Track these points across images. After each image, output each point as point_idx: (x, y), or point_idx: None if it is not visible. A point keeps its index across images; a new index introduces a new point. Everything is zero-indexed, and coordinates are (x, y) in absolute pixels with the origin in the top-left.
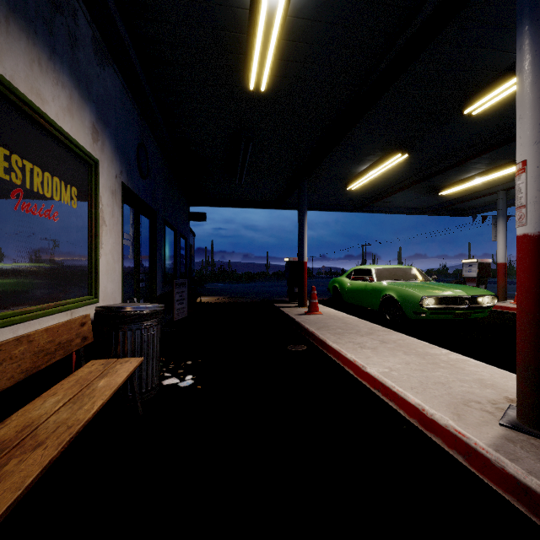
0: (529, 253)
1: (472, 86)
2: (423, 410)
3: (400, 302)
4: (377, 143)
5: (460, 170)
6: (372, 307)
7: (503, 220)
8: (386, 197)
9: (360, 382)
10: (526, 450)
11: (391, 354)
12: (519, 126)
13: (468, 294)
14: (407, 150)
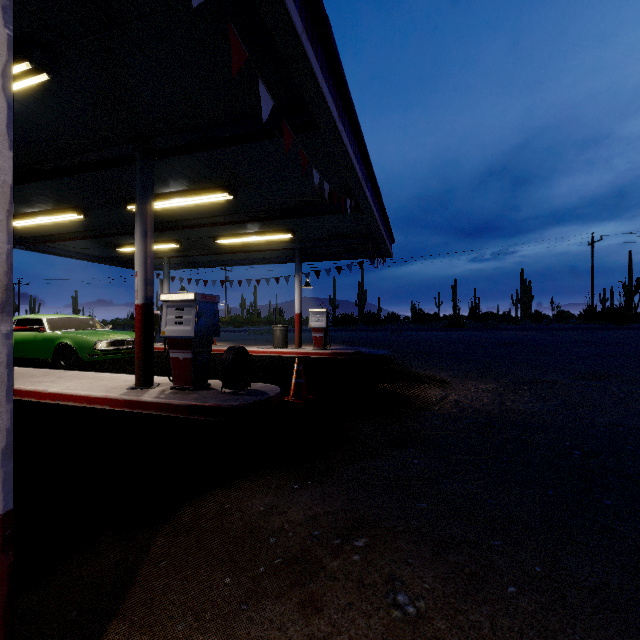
0: (139, 312)
1: (131, 194)
2: (90, 395)
3: (76, 348)
4: (51, 198)
5: (133, 236)
6: (44, 357)
7: (167, 281)
8: (60, 241)
9: (43, 402)
10: (134, 392)
11: (68, 381)
12: (136, 256)
13: (133, 338)
14: (83, 213)
